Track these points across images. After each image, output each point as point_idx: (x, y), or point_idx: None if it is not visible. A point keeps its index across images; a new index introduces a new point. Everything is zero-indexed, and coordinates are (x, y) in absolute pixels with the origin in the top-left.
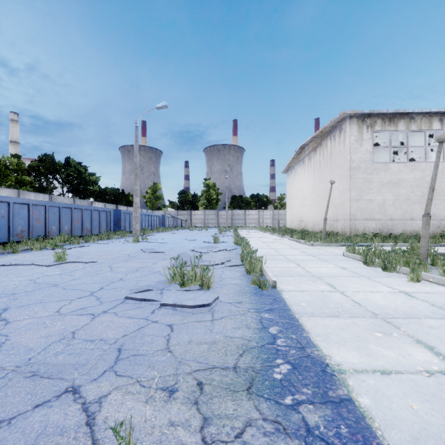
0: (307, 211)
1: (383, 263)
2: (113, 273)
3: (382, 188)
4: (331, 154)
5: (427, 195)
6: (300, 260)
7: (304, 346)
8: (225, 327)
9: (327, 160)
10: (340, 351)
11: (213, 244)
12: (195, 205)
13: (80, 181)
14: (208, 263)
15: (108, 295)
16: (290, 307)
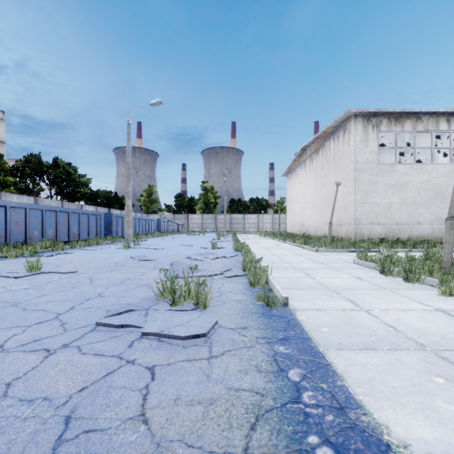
0: (309, 215)
1: (405, 273)
2: (92, 287)
3: (388, 191)
4: (334, 155)
5: (434, 198)
6: (308, 268)
7: (344, 406)
8: (227, 371)
9: (331, 162)
10: (398, 415)
11: (210, 250)
12: (192, 209)
13: (69, 182)
14: (205, 272)
15: (78, 318)
16: (310, 335)
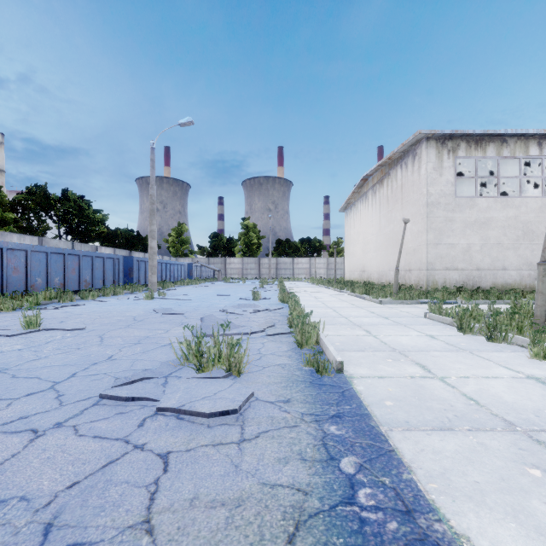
0: (371, 259)
1: (488, 330)
2: (102, 347)
3: (467, 230)
4: (402, 187)
5: (522, 239)
6: (369, 324)
7: (412, 509)
8: (262, 460)
9: (397, 195)
10: (482, 522)
11: (251, 301)
12: (230, 251)
13: (82, 219)
14: (242, 329)
15: (79, 388)
16: (370, 410)
